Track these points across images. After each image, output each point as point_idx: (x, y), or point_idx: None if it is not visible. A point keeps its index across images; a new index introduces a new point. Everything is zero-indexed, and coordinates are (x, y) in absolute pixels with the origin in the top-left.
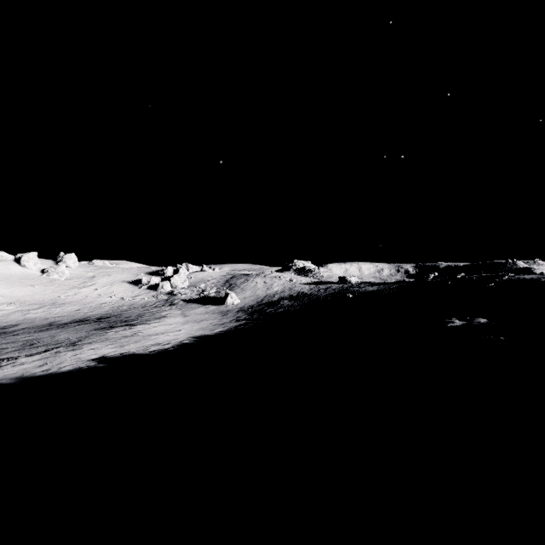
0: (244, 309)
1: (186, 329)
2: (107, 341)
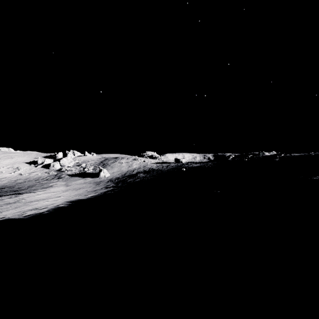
0: (112, 180)
1: (65, 196)
2: None
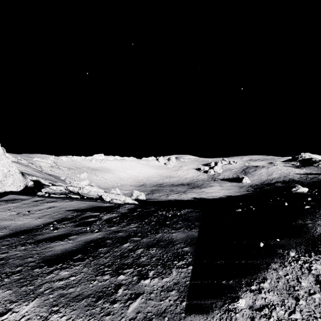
0: (252, 186)
1: (222, 192)
2: (194, 192)
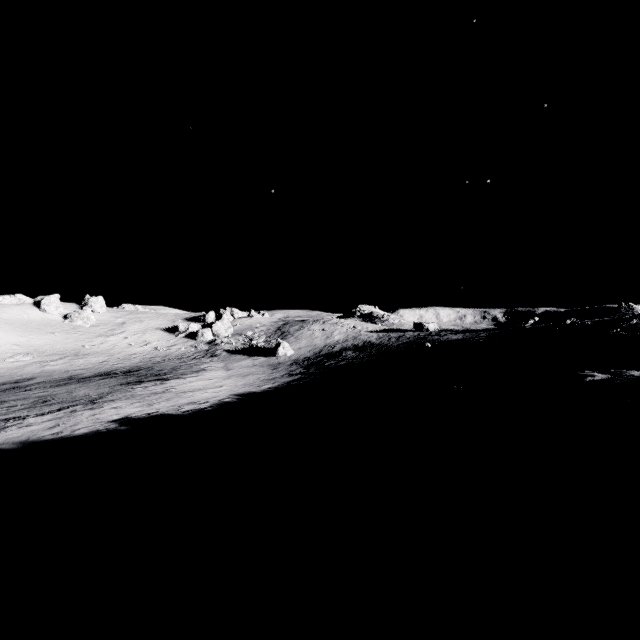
0: (299, 362)
1: (229, 385)
2: (133, 398)
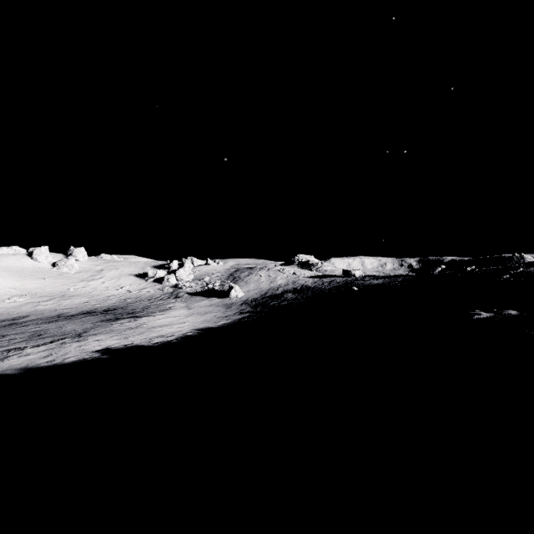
0: (248, 302)
1: (190, 322)
2: (112, 332)
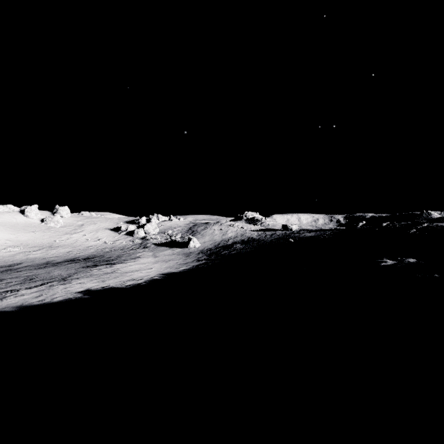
0: (204, 251)
1: (156, 268)
2: (92, 276)
